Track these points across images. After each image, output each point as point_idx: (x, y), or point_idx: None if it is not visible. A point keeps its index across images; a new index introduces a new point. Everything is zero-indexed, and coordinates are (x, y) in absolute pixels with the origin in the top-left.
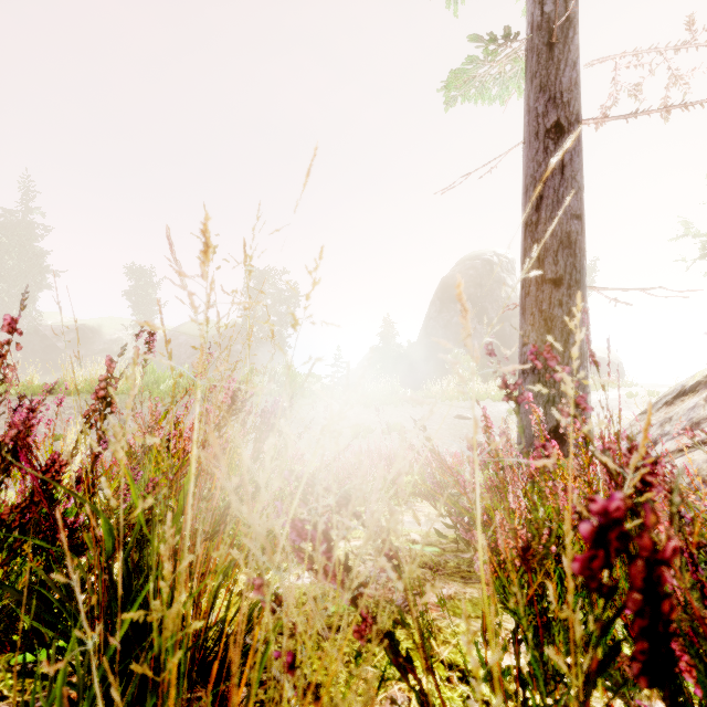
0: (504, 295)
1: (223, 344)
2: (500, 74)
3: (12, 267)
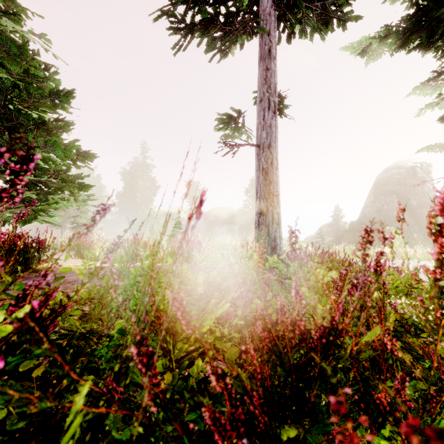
0: (423, 189)
1: (236, 221)
2: (441, 146)
3: (142, 186)
